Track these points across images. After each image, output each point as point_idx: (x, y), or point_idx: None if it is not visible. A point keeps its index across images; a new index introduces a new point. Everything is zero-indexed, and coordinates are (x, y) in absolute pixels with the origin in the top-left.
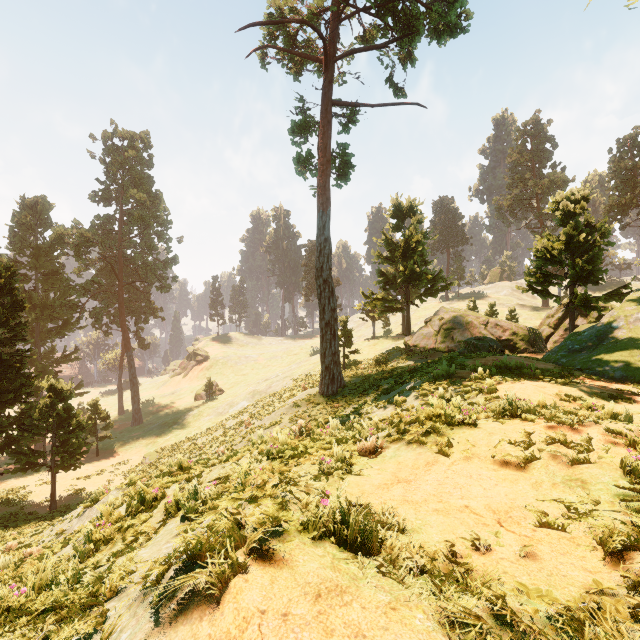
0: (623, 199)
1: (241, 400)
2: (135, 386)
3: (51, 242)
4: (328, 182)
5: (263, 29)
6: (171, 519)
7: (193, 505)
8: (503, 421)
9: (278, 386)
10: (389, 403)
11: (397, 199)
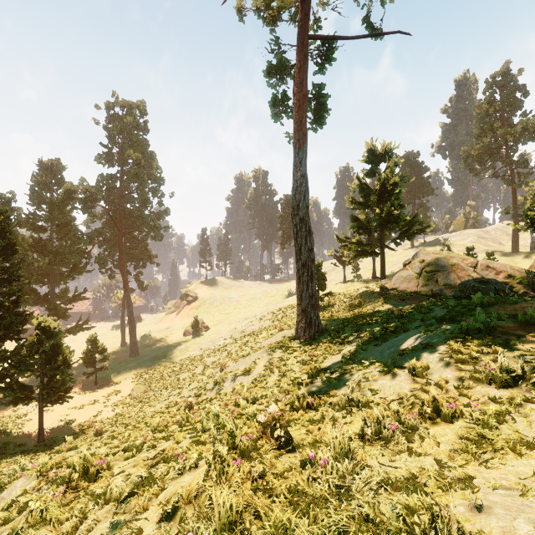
0: None
1: (222, 337)
2: (132, 322)
3: (62, 197)
4: (304, 117)
5: None
6: None
7: None
8: None
9: (256, 325)
10: (399, 367)
11: (371, 144)
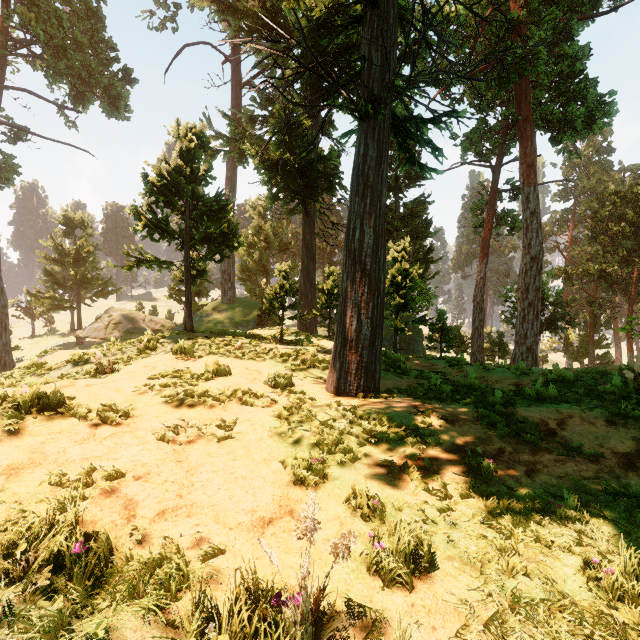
0: None
1: None
2: None
3: None
4: None
5: None
6: None
7: None
8: None
9: None
10: None
11: (68, 210)
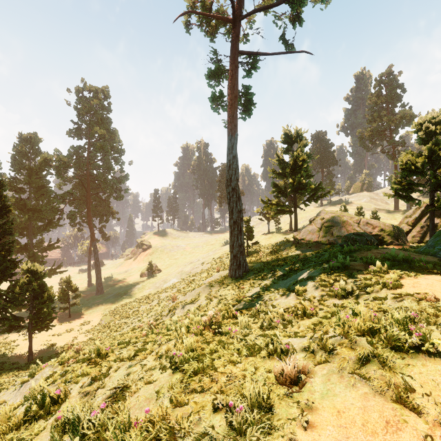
0: None
1: (172, 278)
2: (98, 267)
3: (39, 165)
4: (235, 113)
5: (187, 1)
6: None
7: None
8: None
9: (199, 268)
10: (290, 291)
11: (287, 129)
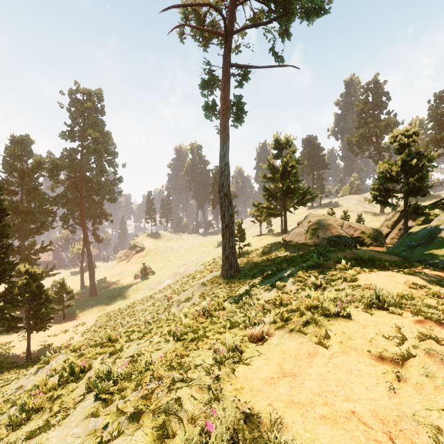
0: (439, 136)
1: (166, 279)
2: (92, 269)
3: (32, 167)
4: (227, 122)
5: (181, 13)
6: (90, 393)
7: (105, 385)
8: (372, 312)
9: (192, 269)
10: (272, 287)
11: (277, 136)
